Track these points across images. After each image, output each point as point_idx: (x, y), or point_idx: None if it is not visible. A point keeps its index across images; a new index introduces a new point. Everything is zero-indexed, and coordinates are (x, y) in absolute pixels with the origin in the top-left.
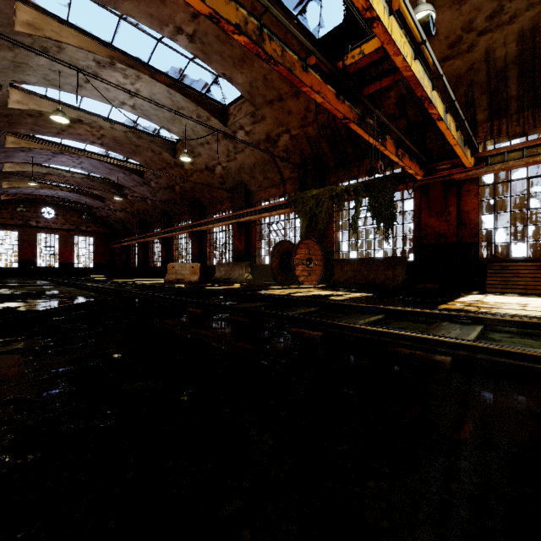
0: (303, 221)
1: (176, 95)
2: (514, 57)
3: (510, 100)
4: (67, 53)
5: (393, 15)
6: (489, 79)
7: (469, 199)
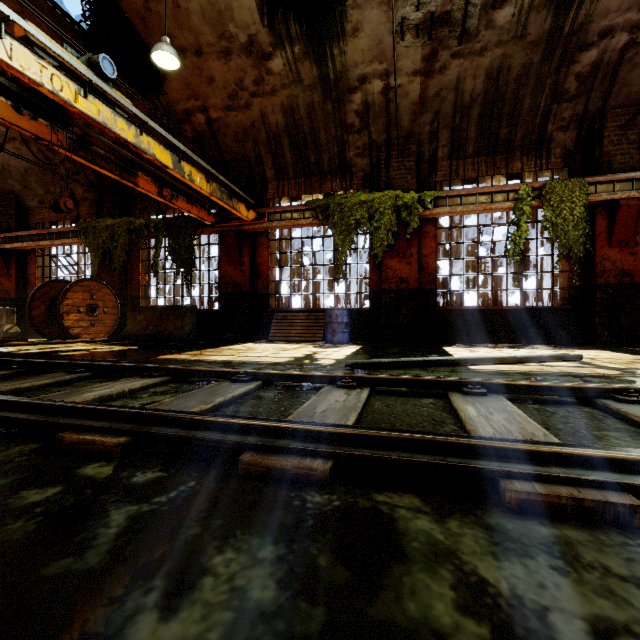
0: (94, 256)
1: None
2: (283, 127)
3: (288, 165)
4: None
5: (16, 40)
6: (269, 140)
7: (262, 252)
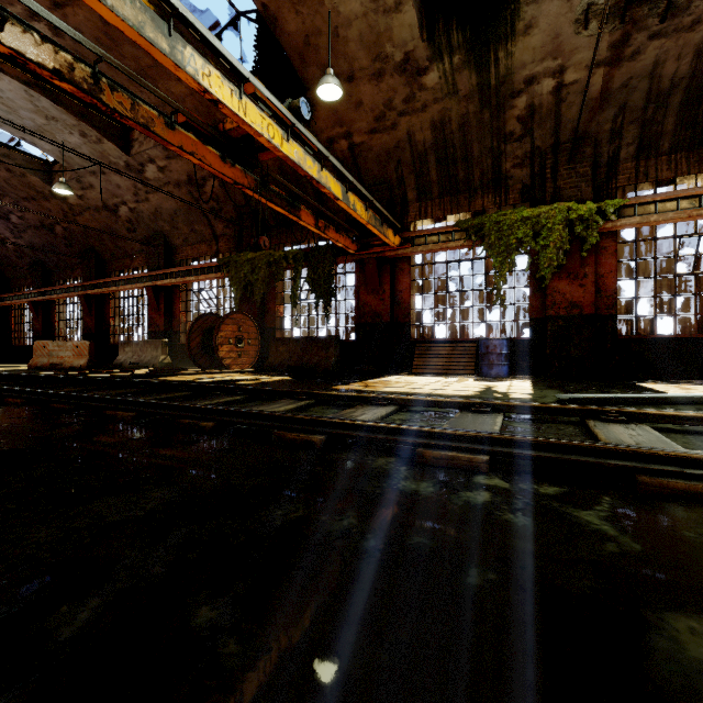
0: (236, 289)
1: (41, 98)
2: (431, 143)
3: (433, 184)
4: None
5: (248, 98)
6: (413, 159)
7: (403, 278)
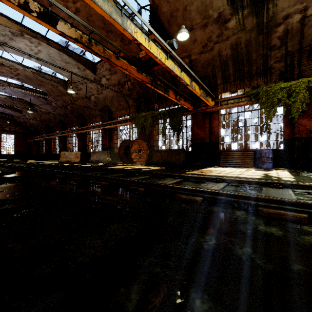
0: (138, 129)
1: (64, 55)
2: (230, 55)
3: (230, 75)
4: None
5: (152, 41)
6: (221, 64)
7: (215, 121)
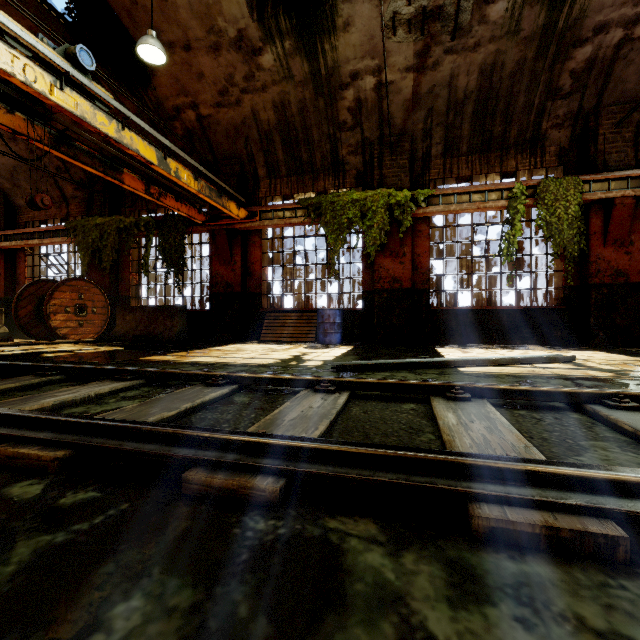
0: (84, 255)
1: None
2: (275, 124)
3: (281, 163)
4: None
5: None
6: (261, 137)
7: (254, 251)
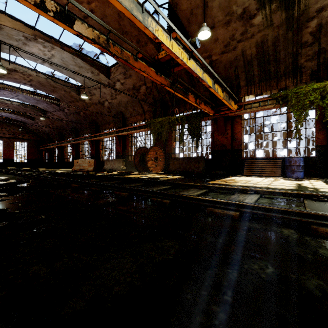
0: (154, 135)
1: (77, 59)
2: (255, 55)
3: (255, 76)
4: (5, 31)
5: (173, 40)
6: (244, 64)
7: (237, 126)
